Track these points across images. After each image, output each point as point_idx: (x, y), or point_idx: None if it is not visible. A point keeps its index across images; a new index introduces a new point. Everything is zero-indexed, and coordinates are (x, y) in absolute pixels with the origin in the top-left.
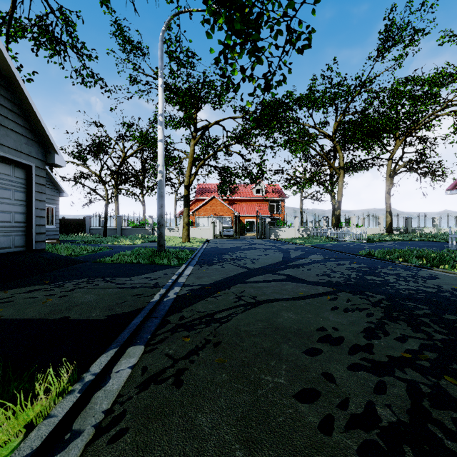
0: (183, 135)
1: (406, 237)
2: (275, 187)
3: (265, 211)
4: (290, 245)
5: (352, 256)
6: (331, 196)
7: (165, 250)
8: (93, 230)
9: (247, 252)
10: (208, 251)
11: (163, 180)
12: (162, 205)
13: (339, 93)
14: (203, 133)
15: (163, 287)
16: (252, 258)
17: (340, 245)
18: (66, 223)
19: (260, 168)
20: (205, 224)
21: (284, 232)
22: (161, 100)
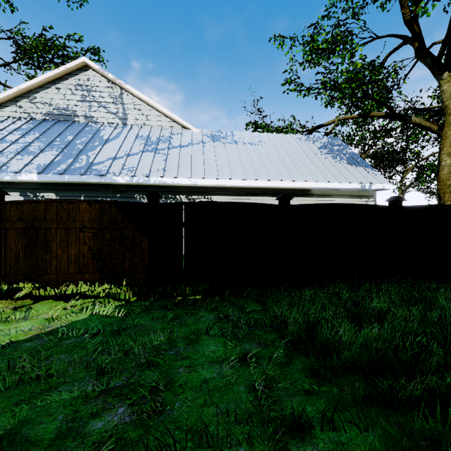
0: None
1: None
2: None
3: None
4: None
5: None
6: None
7: None
8: None
9: None
10: None
11: None
12: None
13: None
14: None
15: None
16: None
17: None
18: None
19: None
20: None
21: None
22: None
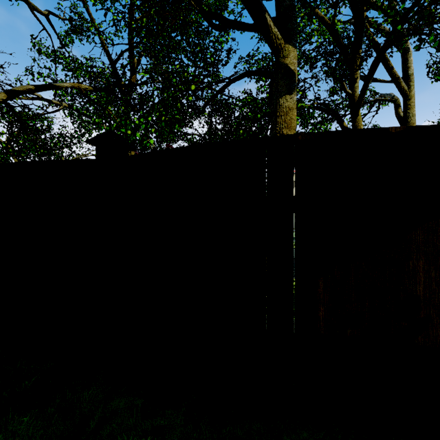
0: None
1: None
2: None
3: None
4: None
5: None
6: None
7: None
8: None
9: None
10: None
11: None
12: None
13: None
14: None
15: None
16: None
17: None
18: None
19: None
20: None
21: None
22: None
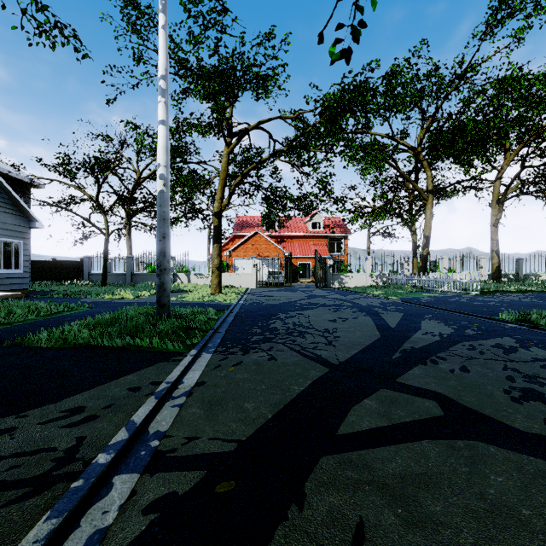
0: (216, 151)
1: (534, 286)
2: (335, 220)
3: (323, 251)
4: (369, 298)
5: (495, 324)
6: (411, 230)
7: (169, 314)
8: (93, 276)
9: (309, 313)
10: (246, 311)
11: (166, 191)
12: (164, 234)
13: (430, 86)
14: (241, 138)
15: (64, 494)
16: (323, 330)
17: (446, 299)
18: (58, 267)
19: (325, 186)
20: (245, 268)
21: (352, 278)
22: (162, 51)
